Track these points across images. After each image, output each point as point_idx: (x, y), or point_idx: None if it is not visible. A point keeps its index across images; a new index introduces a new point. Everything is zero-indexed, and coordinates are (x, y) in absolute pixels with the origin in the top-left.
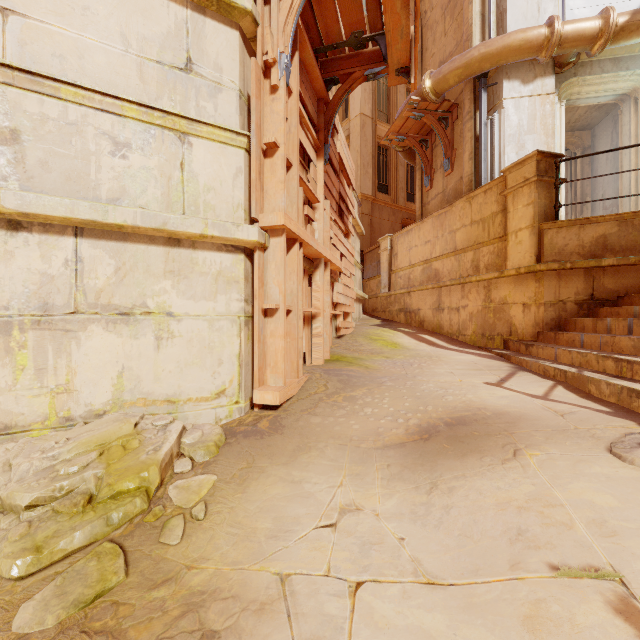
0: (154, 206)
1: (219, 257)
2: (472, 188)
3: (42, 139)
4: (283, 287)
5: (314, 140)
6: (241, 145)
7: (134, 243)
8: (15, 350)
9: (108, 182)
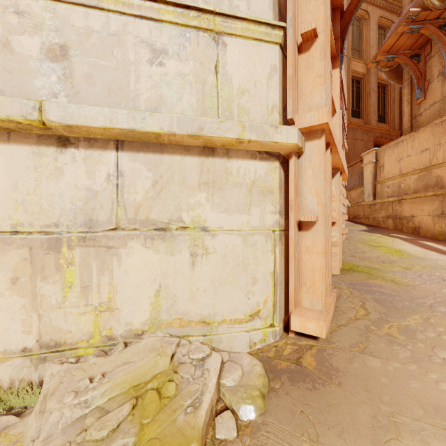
0: (189, 114)
1: (253, 165)
2: None
3: (87, 53)
4: (322, 196)
5: (331, 48)
6: (276, 40)
7: (170, 154)
8: (64, 267)
9: (146, 92)
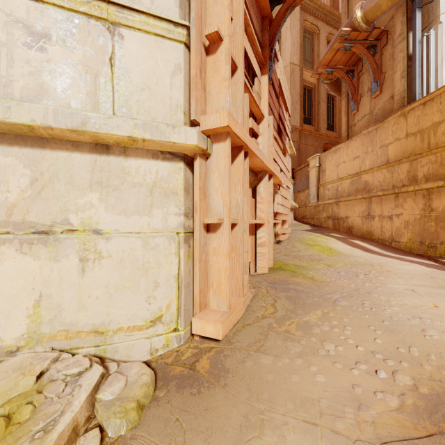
0: (78, 107)
1: (154, 165)
2: (405, 104)
3: None
4: (227, 198)
5: (258, 55)
6: (179, 38)
7: (54, 150)
8: None
9: (22, 78)
